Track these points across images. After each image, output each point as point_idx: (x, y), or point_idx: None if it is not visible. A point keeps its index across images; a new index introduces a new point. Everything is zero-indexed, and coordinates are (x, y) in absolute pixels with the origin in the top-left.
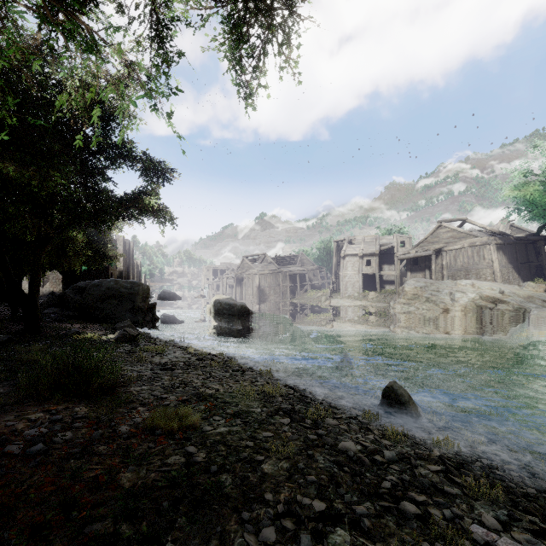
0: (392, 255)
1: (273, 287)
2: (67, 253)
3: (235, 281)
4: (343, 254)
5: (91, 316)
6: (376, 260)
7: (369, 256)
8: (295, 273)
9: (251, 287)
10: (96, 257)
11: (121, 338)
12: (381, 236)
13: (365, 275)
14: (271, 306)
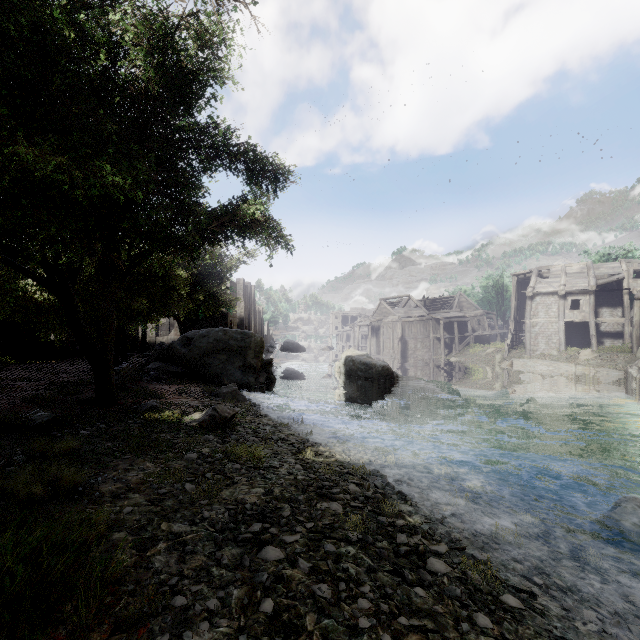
0: (618, 292)
1: (420, 339)
2: (172, 297)
3: (369, 330)
4: (531, 293)
5: (198, 373)
6: (590, 301)
7: (577, 294)
8: (452, 320)
9: (391, 338)
10: (210, 302)
11: (208, 421)
12: (597, 264)
13: (567, 324)
14: (419, 365)
